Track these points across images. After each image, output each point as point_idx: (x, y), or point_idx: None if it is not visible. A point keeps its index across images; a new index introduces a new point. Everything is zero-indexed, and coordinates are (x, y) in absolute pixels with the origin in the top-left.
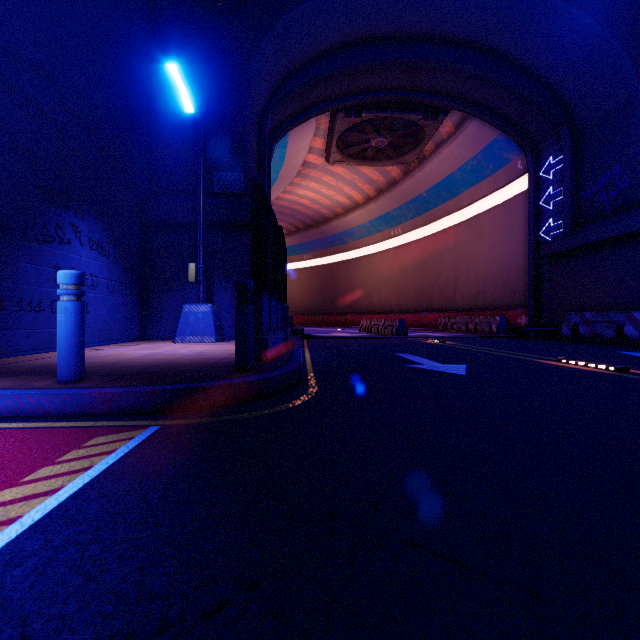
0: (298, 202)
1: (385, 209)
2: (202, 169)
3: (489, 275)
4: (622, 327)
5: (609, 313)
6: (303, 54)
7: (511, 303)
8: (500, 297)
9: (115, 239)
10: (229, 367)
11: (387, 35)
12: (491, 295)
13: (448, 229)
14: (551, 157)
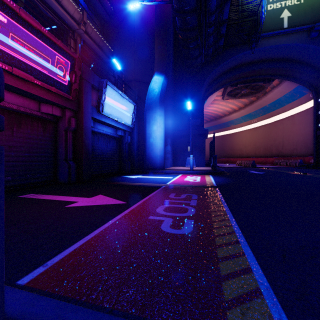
0: (208, 111)
1: (248, 112)
2: (191, 121)
3: (298, 141)
4: None
5: None
6: (216, 76)
7: (308, 153)
8: (303, 151)
9: (171, 141)
10: (211, 170)
11: (247, 63)
12: (299, 150)
13: (279, 120)
14: None
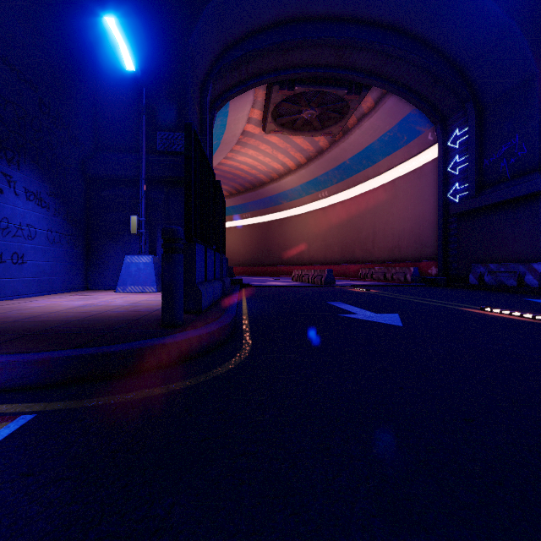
0: (238, 167)
1: (314, 175)
2: (144, 126)
3: (403, 232)
4: (523, 277)
5: (511, 264)
6: (242, 28)
7: (422, 256)
8: (413, 251)
9: (56, 191)
10: (156, 322)
11: (317, 15)
12: (405, 249)
13: (368, 192)
14: (458, 129)
